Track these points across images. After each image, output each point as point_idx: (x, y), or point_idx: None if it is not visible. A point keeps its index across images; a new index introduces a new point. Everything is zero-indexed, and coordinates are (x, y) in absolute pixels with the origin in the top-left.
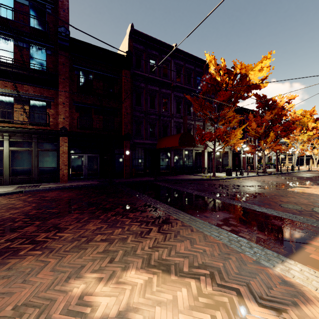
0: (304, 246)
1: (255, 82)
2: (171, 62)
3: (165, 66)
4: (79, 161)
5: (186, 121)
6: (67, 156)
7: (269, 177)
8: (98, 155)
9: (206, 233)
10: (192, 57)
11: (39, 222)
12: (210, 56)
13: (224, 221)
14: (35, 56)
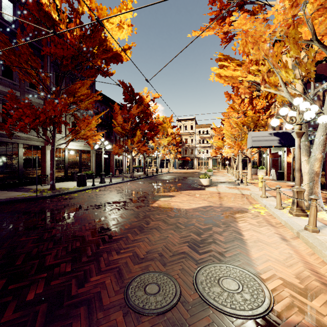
0: None
1: (115, 49)
2: None
3: None
4: None
5: None
6: None
7: (135, 182)
8: None
9: None
10: None
11: None
12: None
13: None
14: None
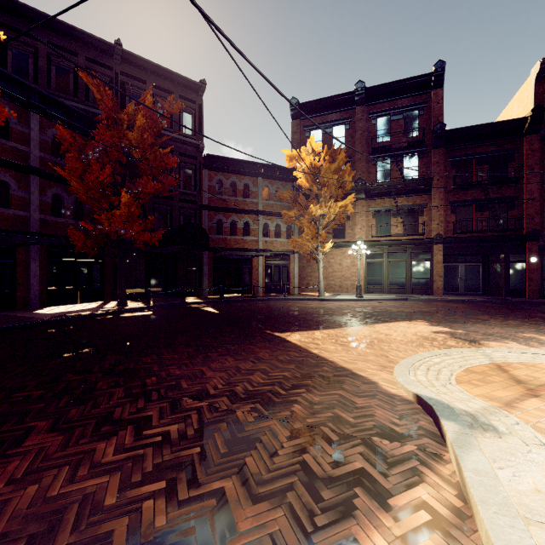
0: None
1: None
2: None
3: None
4: (453, 272)
5: None
6: (441, 266)
7: None
8: (480, 265)
9: None
10: None
11: (458, 315)
12: None
13: None
14: (408, 165)
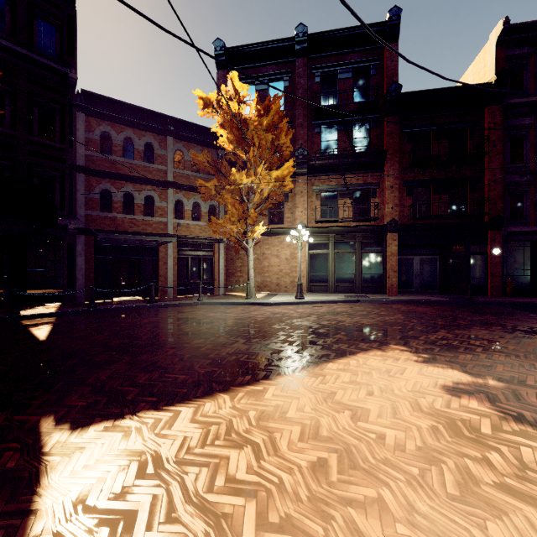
0: None
1: None
2: None
3: None
4: (408, 266)
5: None
6: (396, 259)
7: None
8: (437, 257)
9: None
10: None
11: (442, 330)
12: None
13: None
14: (358, 135)
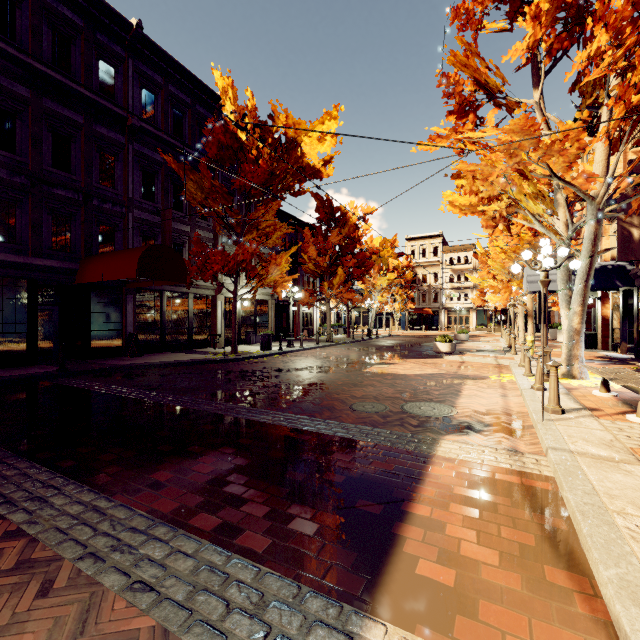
0: (402, 530)
1: (313, 163)
2: (126, 62)
3: (108, 67)
4: None
5: (169, 222)
6: None
7: (336, 348)
8: None
9: (110, 581)
10: (186, 75)
11: None
12: (224, 78)
13: (210, 489)
14: None
